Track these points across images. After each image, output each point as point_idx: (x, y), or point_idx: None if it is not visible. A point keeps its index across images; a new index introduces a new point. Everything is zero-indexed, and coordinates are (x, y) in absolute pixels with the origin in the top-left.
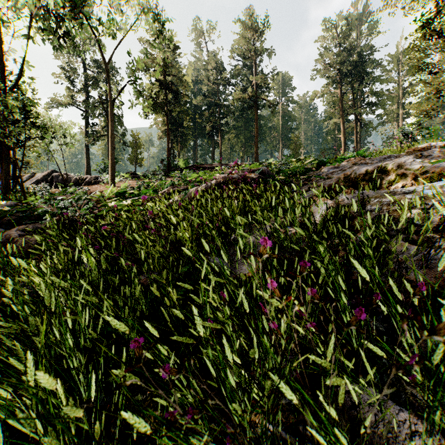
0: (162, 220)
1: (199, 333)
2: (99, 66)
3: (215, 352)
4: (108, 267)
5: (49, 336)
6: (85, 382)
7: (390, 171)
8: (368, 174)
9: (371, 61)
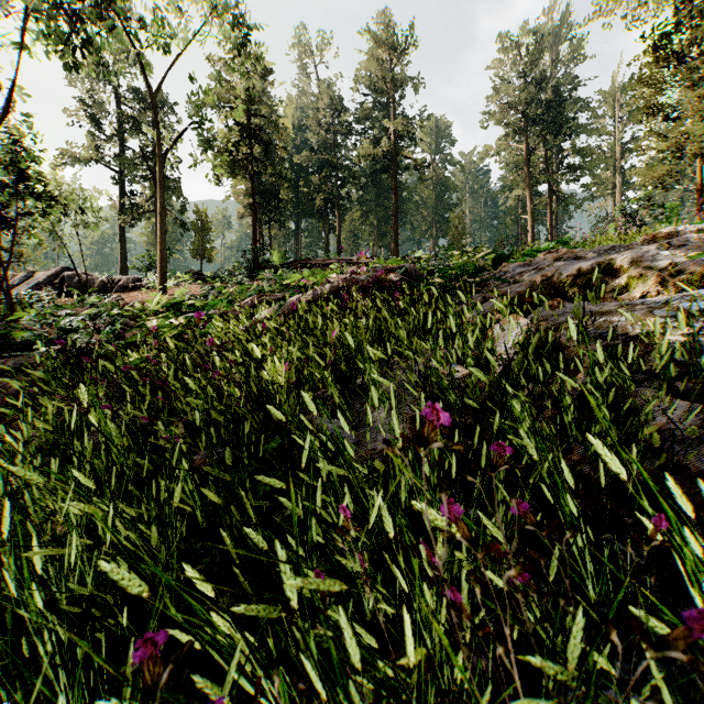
0: (237, 352)
1: (292, 601)
2: (142, 99)
3: (328, 630)
4: (130, 442)
5: (1, 585)
6: (70, 681)
7: (618, 271)
8: (582, 275)
9: (574, 101)
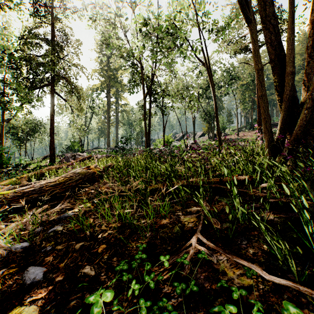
0: None
1: None
2: None
3: None
4: None
5: None
6: None
7: None
8: None
9: None
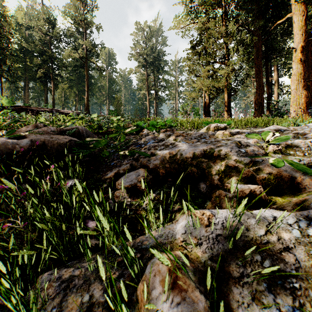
0: None
1: None
2: None
3: None
4: None
5: None
6: None
7: (216, 157)
8: (196, 158)
9: (163, 60)
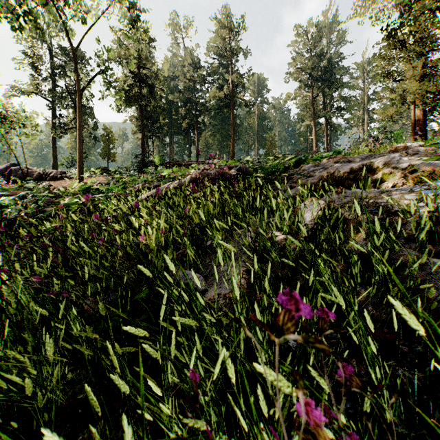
0: (122, 222)
1: None
2: (67, 54)
3: None
4: (27, 296)
5: None
6: None
7: (375, 169)
8: (353, 172)
9: (340, 68)
